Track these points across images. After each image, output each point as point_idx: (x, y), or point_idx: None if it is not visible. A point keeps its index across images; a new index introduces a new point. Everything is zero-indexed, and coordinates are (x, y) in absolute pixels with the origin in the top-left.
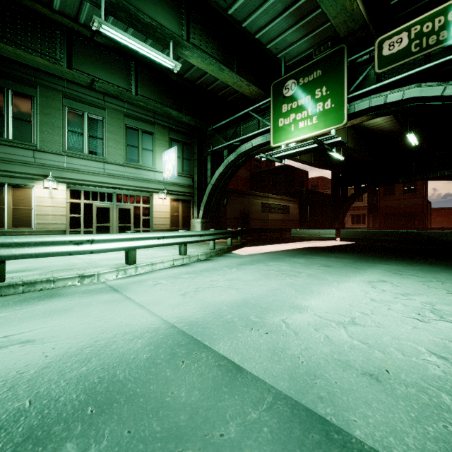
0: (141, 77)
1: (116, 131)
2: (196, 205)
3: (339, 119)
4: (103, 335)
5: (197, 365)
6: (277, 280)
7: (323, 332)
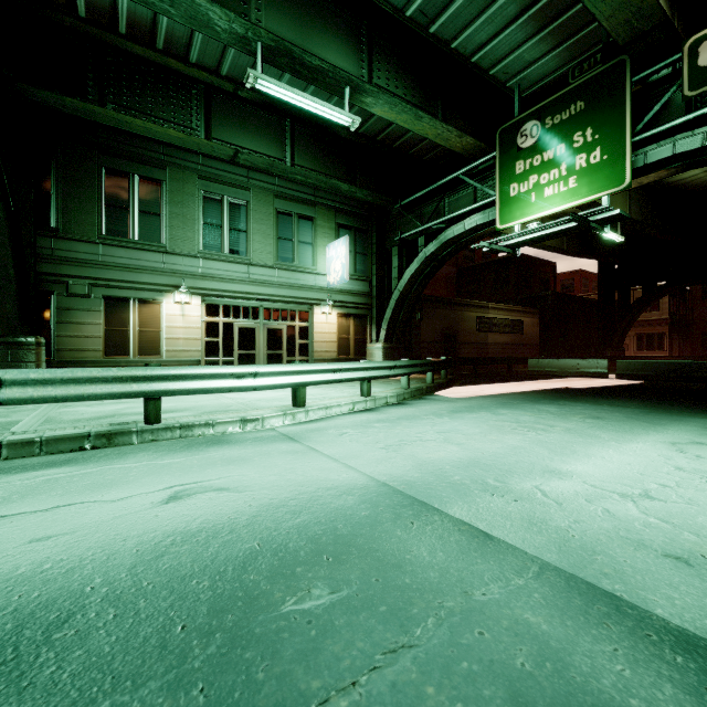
0: (299, 139)
1: (263, 218)
2: (375, 323)
3: (616, 178)
4: (303, 488)
5: (431, 527)
6: (516, 435)
7: (599, 504)
